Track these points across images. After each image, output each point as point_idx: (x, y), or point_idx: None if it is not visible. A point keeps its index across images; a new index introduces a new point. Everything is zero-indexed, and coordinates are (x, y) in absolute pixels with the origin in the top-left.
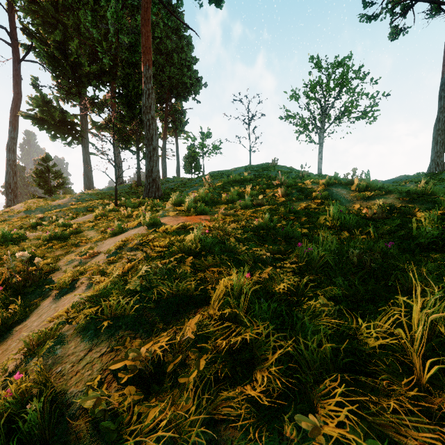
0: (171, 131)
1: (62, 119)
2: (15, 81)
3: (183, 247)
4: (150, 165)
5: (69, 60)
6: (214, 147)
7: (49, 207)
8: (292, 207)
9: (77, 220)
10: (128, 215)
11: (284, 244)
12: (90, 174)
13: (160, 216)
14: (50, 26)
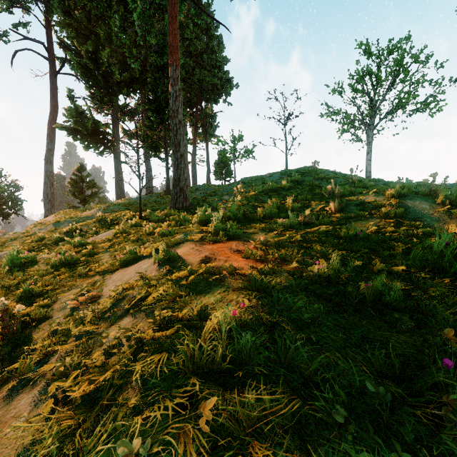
0: (201, 136)
1: (94, 129)
2: (52, 94)
3: (197, 354)
4: (177, 174)
5: (101, 69)
6: (246, 151)
7: (78, 219)
8: (359, 232)
9: (97, 237)
10: (149, 232)
11: (378, 320)
12: (121, 183)
13: (180, 241)
14: (84, 37)
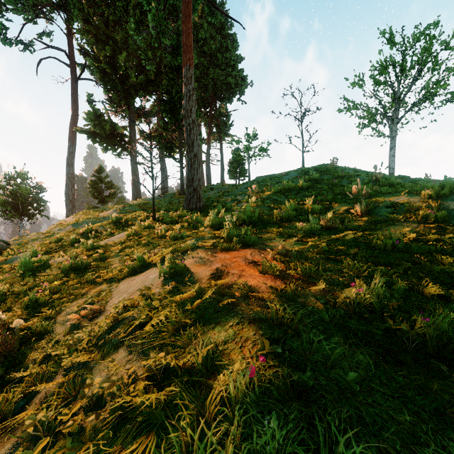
0: (216, 135)
1: (112, 131)
2: (73, 99)
3: (196, 450)
4: (191, 174)
5: (118, 73)
6: (261, 149)
7: (95, 220)
8: (397, 242)
9: (110, 239)
10: (161, 235)
11: (452, 379)
12: (137, 184)
13: (191, 248)
14: (102, 43)
